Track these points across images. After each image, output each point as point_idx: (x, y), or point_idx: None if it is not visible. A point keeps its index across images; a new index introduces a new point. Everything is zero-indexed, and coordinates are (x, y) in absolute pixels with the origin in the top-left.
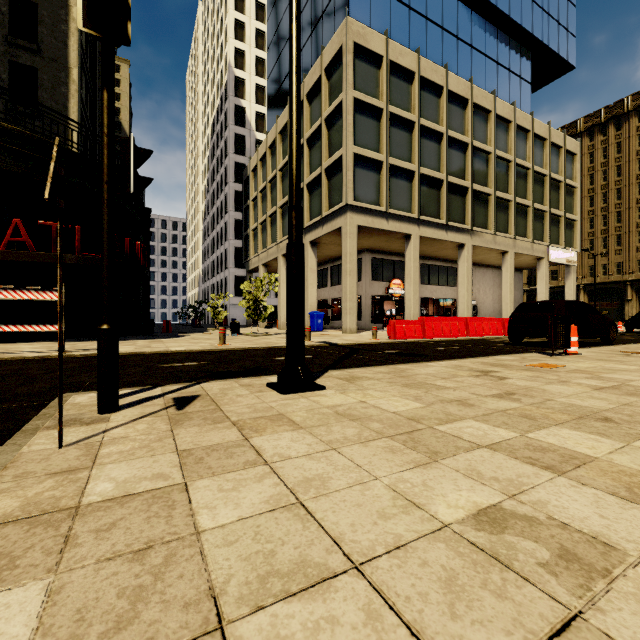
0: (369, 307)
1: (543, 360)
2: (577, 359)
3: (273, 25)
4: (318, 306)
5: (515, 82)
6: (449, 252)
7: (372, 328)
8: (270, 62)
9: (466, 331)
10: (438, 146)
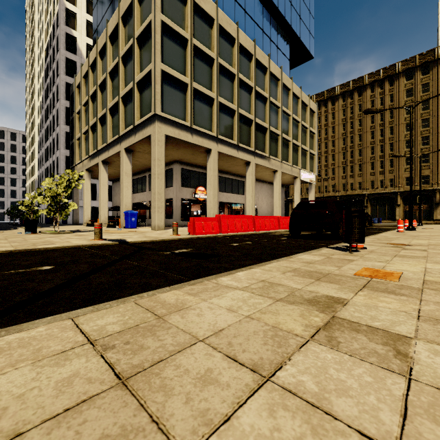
0: (179, 208)
1: (352, 260)
2: (379, 256)
3: None
4: (136, 207)
5: (281, 56)
6: (239, 168)
7: (173, 224)
8: None
9: (253, 227)
10: (232, 84)
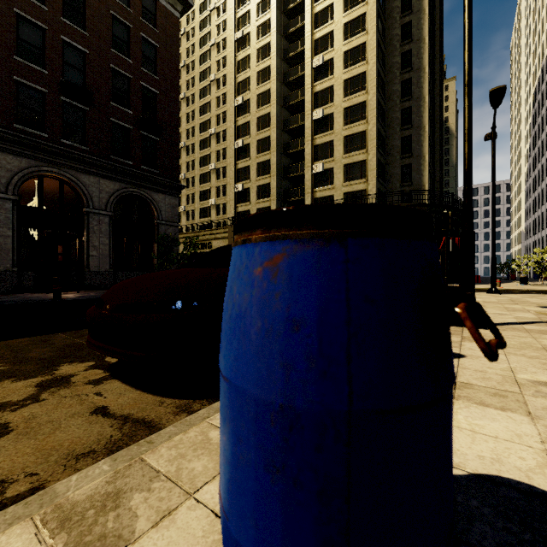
0: None
1: None
2: None
3: None
4: None
5: None
6: None
7: None
8: None
9: None
10: None
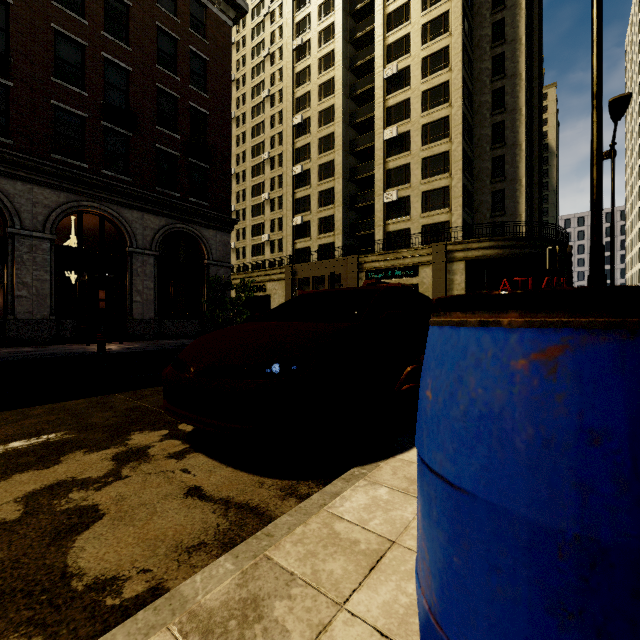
0: None
1: None
2: None
3: None
4: None
5: None
6: None
7: None
8: None
9: None
10: None
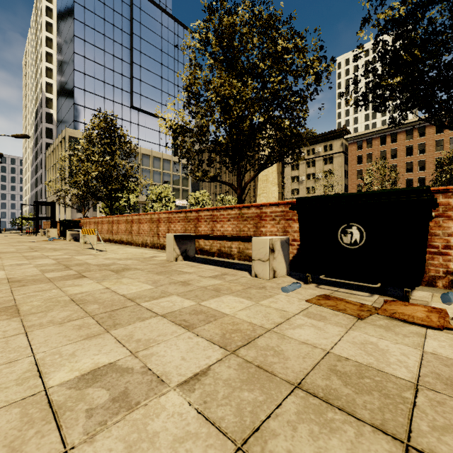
0: None
1: None
2: None
3: (58, 93)
4: None
5: (163, 136)
6: None
7: None
8: (57, 108)
9: None
10: None
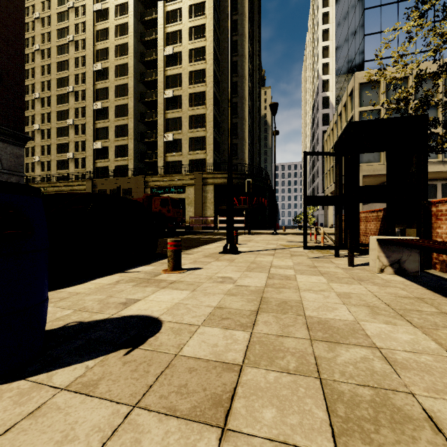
0: None
1: None
2: None
3: (337, 56)
4: None
5: None
6: None
7: None
8: (336, 77)
9: None
10: (435, 111)
